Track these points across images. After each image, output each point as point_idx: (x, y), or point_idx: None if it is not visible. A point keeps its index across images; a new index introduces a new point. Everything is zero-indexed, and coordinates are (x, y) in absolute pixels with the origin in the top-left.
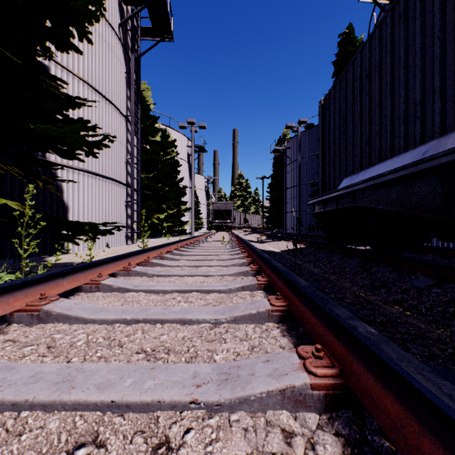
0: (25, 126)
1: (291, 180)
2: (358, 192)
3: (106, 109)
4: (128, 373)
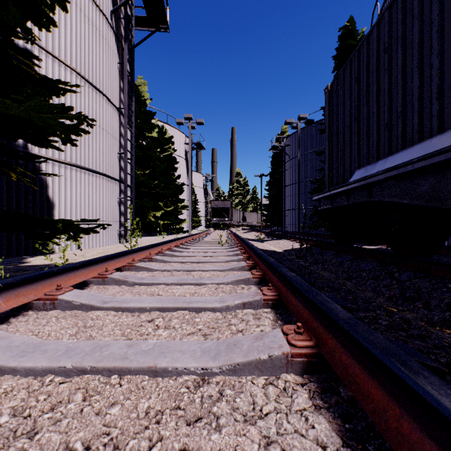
0: None
1: (290, 177)
2: (375, 184)
3: (96, 100)
4: None
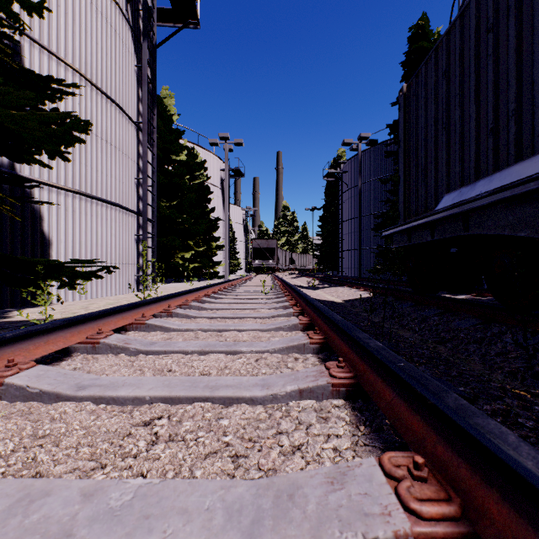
0: None
1: (348, 211)
2: (474, 212)
3: (107, 111)
4: None
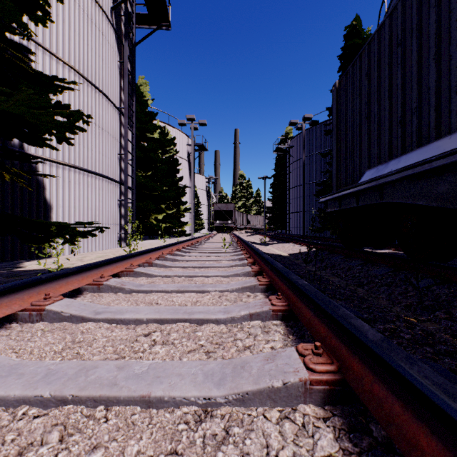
0: None
1: (294, 179)
2: (387, 185)
3: (96, 99)
4: None
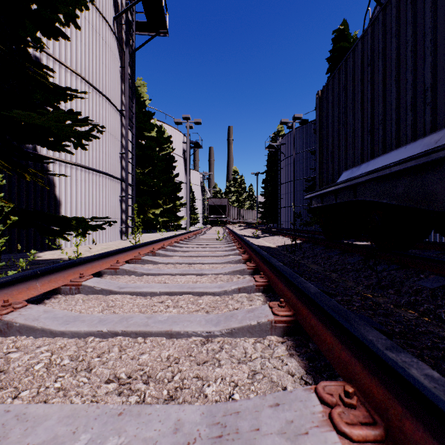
0: (5, 114)
1: (285, 175)
2: (359, 185)
3: (100, 103)
4: (85, 423)
